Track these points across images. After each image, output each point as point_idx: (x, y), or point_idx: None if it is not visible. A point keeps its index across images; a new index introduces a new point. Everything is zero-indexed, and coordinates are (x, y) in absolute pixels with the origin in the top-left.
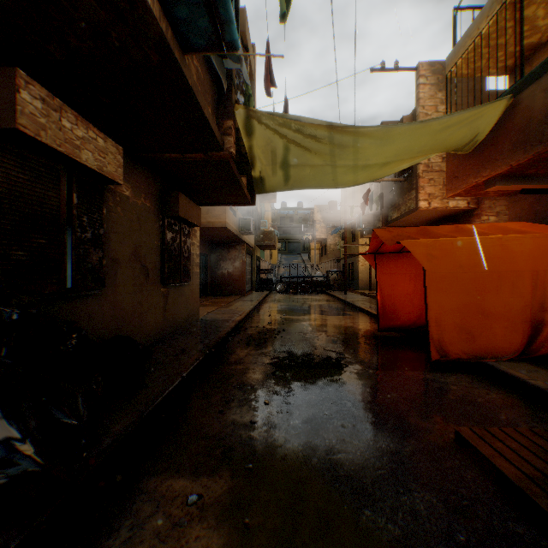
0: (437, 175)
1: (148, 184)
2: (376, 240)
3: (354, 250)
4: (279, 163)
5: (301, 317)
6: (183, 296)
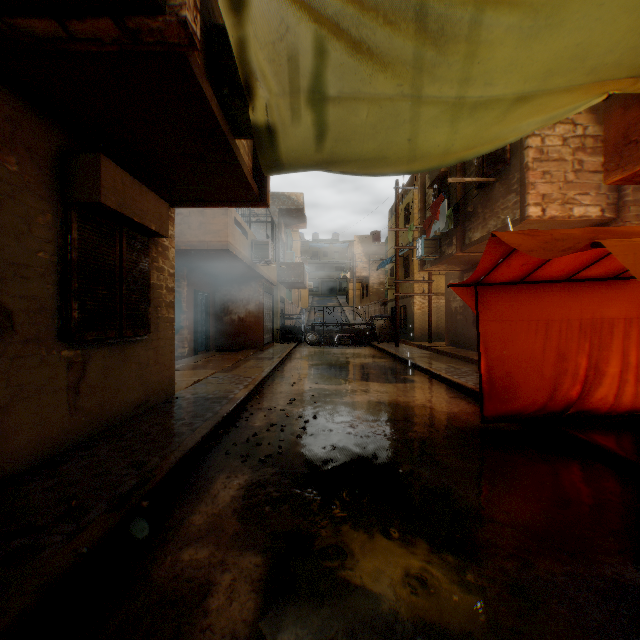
0: (554, 167)
1: (14, 122)
2: (491, 256)
3: (408, 289)
4: (305, 91)
5: (343, 386)
6: (134, 361)
